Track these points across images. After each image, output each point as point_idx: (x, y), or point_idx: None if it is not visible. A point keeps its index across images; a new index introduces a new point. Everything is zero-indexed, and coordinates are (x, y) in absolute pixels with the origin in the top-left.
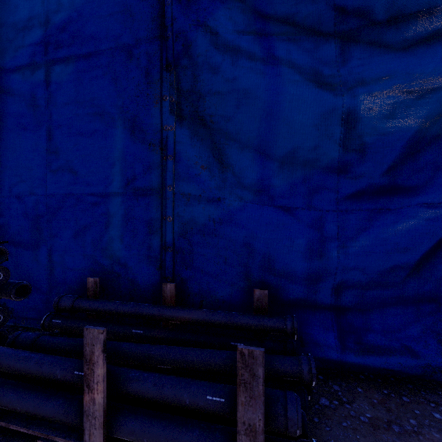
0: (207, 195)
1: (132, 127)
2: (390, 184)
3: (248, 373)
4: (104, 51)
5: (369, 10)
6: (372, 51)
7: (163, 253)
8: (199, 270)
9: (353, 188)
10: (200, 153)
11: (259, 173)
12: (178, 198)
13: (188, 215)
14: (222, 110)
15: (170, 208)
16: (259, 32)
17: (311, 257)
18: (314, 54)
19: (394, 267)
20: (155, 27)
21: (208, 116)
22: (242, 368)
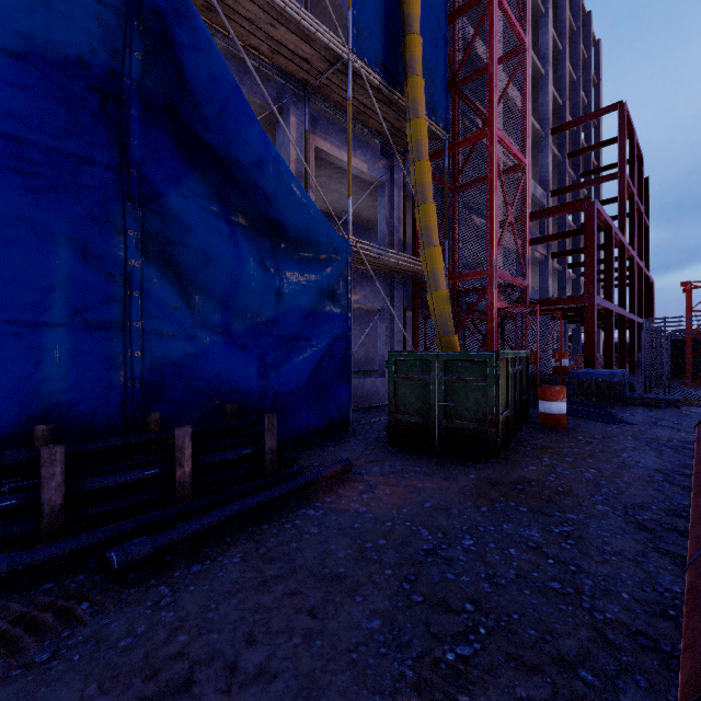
0: (184, 333)
1: (84, 250)
2: (296, 333)
3: (271, 425)
4: (36, 144)
5: (288, 233)
6: (288, 254)
7: (128, 388)
8: (170, 400)
9: (279, 335)
10: (173, 295)
11: (223, 318)
12: (151, 334)
13: (162, 350)
14: (192, 262)
15: (140, 343)
16: (223, 212)
17: (260, 378)
18: (259, 244)
19: (298, 380)
20: (118, 155)
21: (176, 262)
22: (269, 423)
